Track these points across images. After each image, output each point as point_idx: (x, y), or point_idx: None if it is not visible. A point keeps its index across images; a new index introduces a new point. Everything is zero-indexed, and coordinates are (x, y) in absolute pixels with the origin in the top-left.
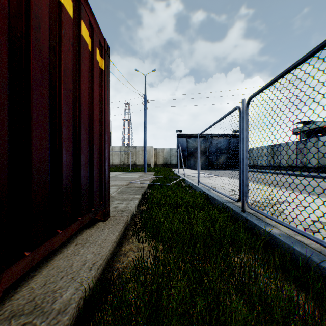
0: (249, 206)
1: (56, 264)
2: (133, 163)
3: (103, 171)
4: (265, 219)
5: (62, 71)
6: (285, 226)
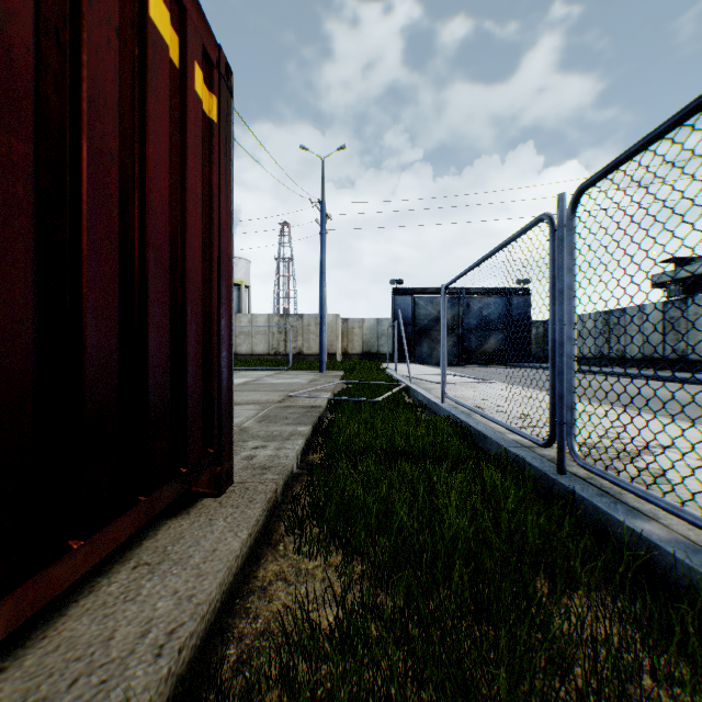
0: (579, 461)
1: (70, 632)
2: (296, 352)
3: (215, 372)
4: (622, 495)
5: (84, 98)
6: (690, 523)
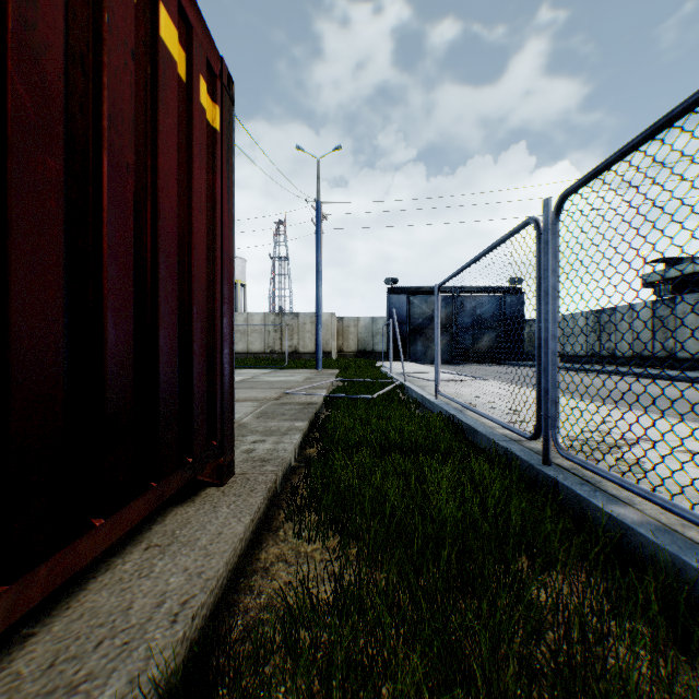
0: (563, 452)
1: (91, 603)
2: (292, 351)
3: (218, 368)
4: (602, 484)
5: (105, 117)
6: (660, 506)
